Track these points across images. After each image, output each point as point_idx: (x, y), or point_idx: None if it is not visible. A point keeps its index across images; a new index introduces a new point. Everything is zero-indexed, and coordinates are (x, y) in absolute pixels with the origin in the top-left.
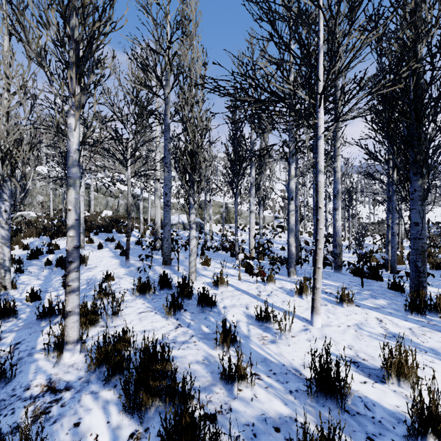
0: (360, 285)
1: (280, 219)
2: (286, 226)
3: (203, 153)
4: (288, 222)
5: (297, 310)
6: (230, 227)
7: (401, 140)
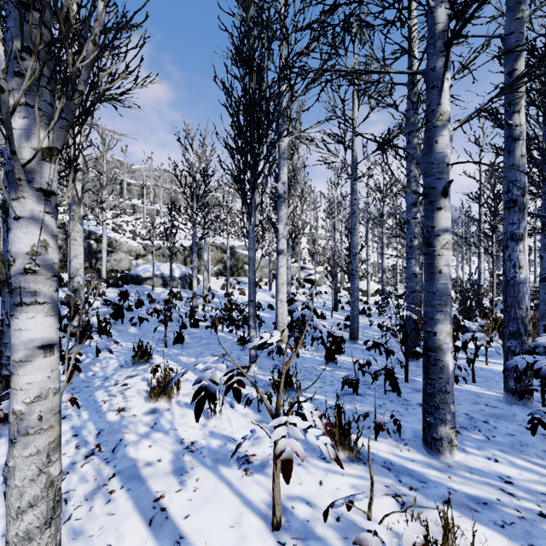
0: None
1: (308, 270)
2: (318, 280)
3: None
4: (430, 269)
5: None
6: (238, 281)
7: None
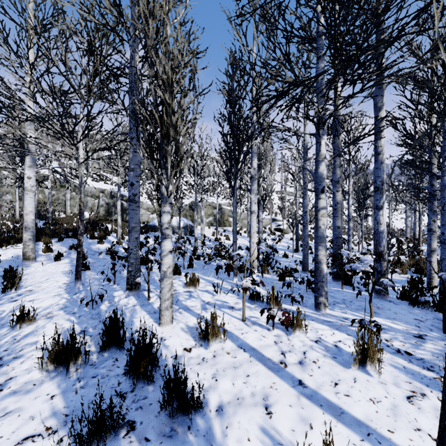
0: (436, 328)
1: (278, 221)
2: (285, 229)
3: (182, 107)
4: (316, 226)
5: (376, 417)
6: (224, 230)
7: None
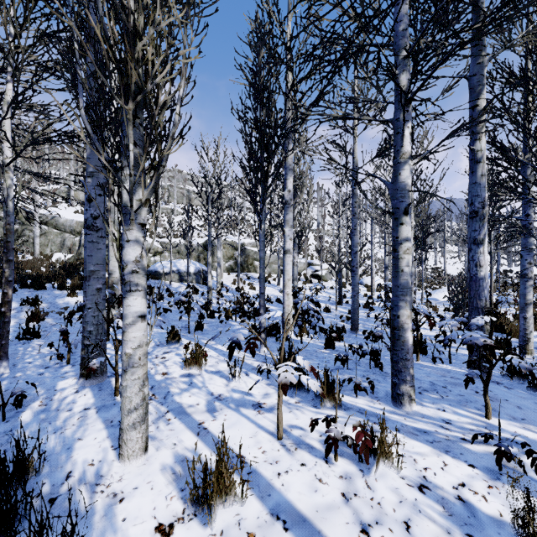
0: None
1: (315, 266)
2: (324, 275)
3: (158, 26)
4: (395, 269)
5: None
6: (248, 277)
7: None
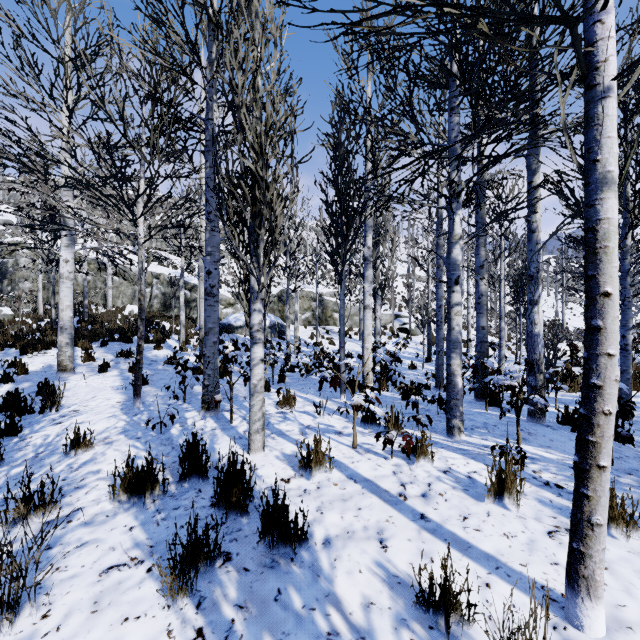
0: None
1: (403, 319)
2: (413, 329)
3: (278, 180)
4: (448, 327)
5: (508, 551)
6: (327, 330)
7: (637, 180)
